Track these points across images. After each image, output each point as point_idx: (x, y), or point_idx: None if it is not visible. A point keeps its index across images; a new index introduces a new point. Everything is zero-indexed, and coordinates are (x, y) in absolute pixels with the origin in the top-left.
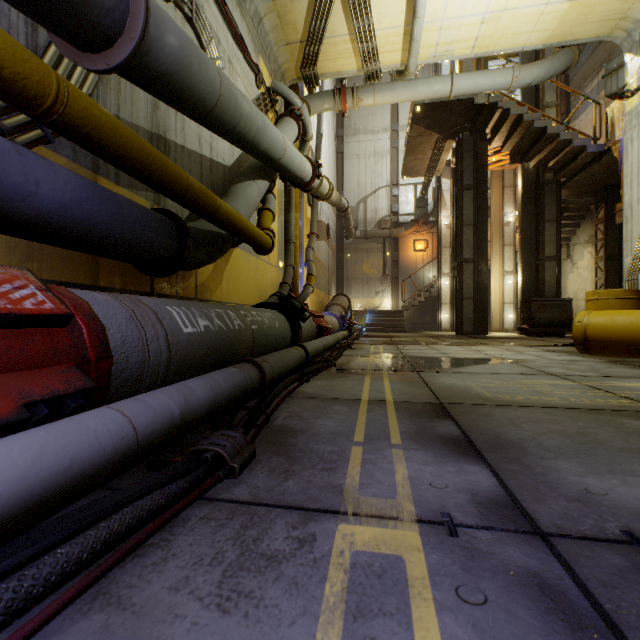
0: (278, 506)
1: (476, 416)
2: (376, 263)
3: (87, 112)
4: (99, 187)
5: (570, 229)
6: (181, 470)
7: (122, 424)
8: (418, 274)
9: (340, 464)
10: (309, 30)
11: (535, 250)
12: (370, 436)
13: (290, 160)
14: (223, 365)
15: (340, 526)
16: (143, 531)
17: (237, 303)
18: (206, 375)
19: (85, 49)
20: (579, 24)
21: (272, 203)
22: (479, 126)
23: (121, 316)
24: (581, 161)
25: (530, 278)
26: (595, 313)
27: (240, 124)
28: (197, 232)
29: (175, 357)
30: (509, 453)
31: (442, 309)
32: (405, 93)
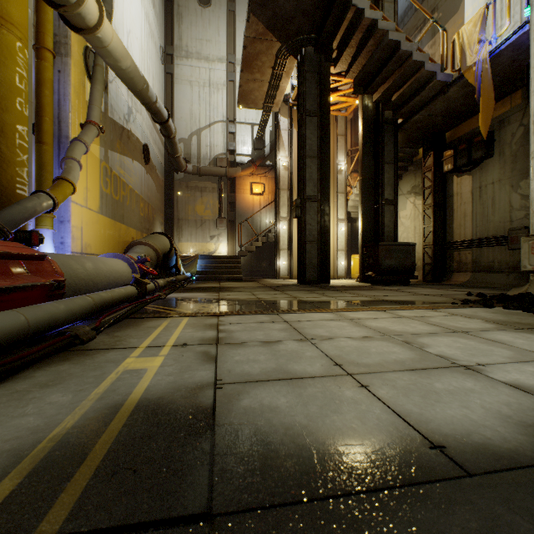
0: None
1: None
2: (211, 204)
3: None
4: None
5: None
6: None
7: None
8: (255, 219)
9: None
10: None
11: (374, 193)
12: None
13: None
14: None
15: None
16: None
17: None
18: None
19: None
20: None
21: None
22: (326, 37)
23: None
24: (426, 94)
25: (370, 222)
26: None
27: None
28: None
29: None
30: None
31: (280, 255)
32: None
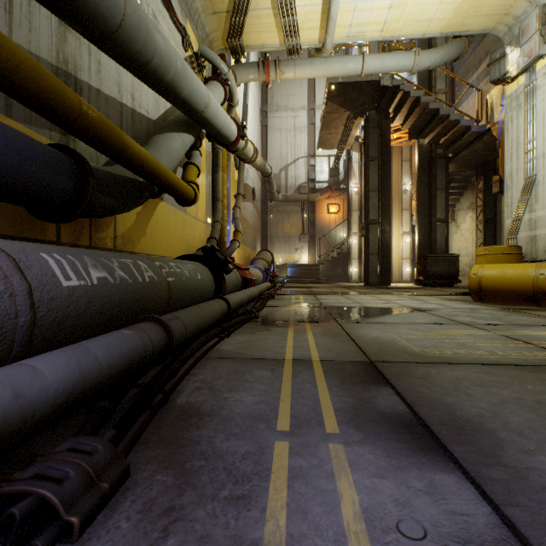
0: None
1: (415, 380)
2: (296, 223)
3: None
4: None
5: (455, 197)
6: None
7: None
8: (331, 233)
9: (257, 484)
10: (235, 0)
11: (428, 214)
12: (298, 419)
13: (214, 115)
14: (128, 323)
15: None
16: None
17: (163, 256)
18: (78, 344)
19: None
20: (470, 16)
21: (198, 159)
22: (384, 106)
23: None
24: (466, 139)
25: (424, 237)
26: (488, 266)
27: (154, 59)
28: (106, 175)
29: (45, 318)
30: (480, 444)
31: (352, 263)
32: (322, 69)
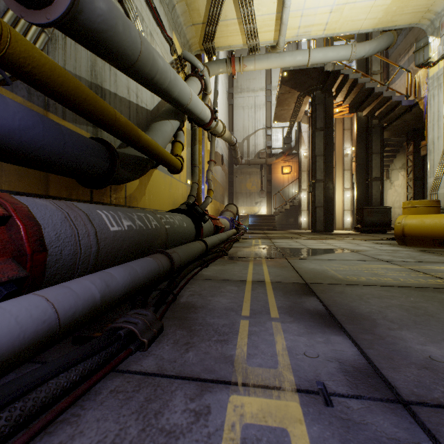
0: (179, 377)
1: (333, 293)
2: (256, 182)
3: (28, 53)
4: (44, 118)
5: (389, 159)
6: (96, 347)
7: (45, 309)
8: (285, 190)
9: (231, 336)
10: (208, 15)
11: (366, 173)
12: (254, 311)
13: (195, 106)
14: (143, 255)
15: (231, 397)
16: (54, 409)
17: (156, 209)
18: (126, 264)
19: (29, 6)
20: (398, 14)
21: (182, 137)
22: (327, 86)
23: (57, 217)
24: (397, 111)
25: (362, 193)
26: (410, 217)
27: (157, 76)
28: (124, 156)
29: (103, 249)
30: (363, 325)
31: (301, 214)
32: (276, 61)
